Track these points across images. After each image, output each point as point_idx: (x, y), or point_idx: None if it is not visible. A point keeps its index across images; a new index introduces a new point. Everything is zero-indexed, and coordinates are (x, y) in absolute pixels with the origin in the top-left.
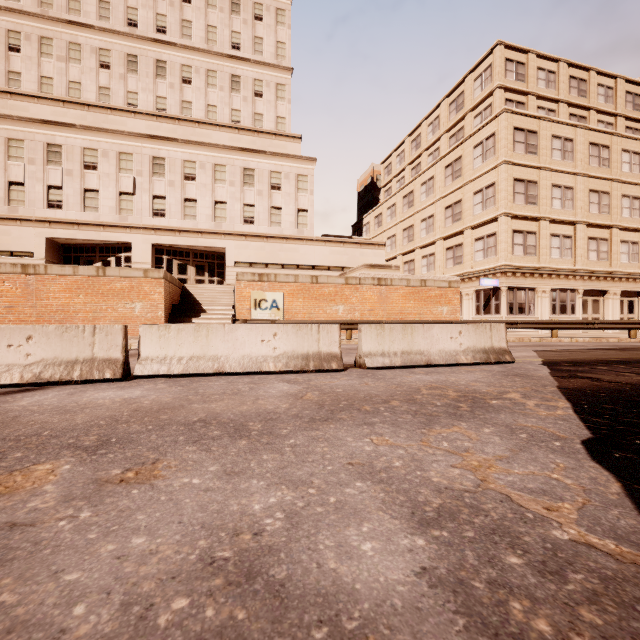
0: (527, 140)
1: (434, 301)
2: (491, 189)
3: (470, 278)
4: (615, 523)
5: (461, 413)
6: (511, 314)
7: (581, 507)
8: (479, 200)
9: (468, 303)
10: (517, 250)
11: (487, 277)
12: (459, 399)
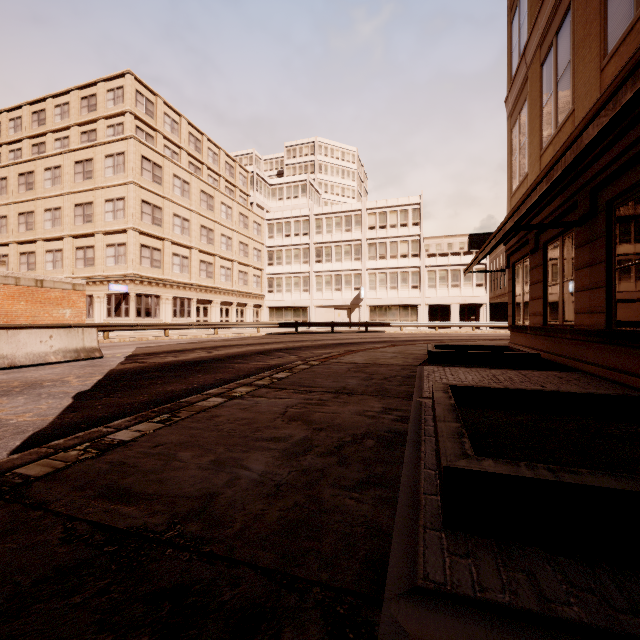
0: (154, 171)
1: (54, 303)
2: (122, 202)
3: (102, 281)
4: (48, 413)
5: (10, 393)
6: (140, 317)
7: (38, 412)
8: (111, 209)
9: (100, 306)
10: (145, 262)
11: (118, 282)
12: (19, 386)
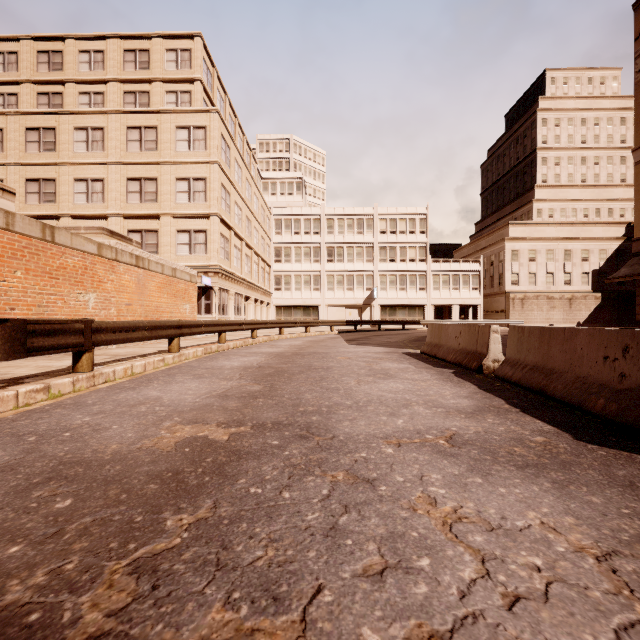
0: (227, 152)
1: (181, 297)
2: (202, 183)
3: None
4: None
5: None
6: (220, 314)
7: None
8: (185, 189)
9: None
10: (222, 253)
11: (197, 275)
12: None
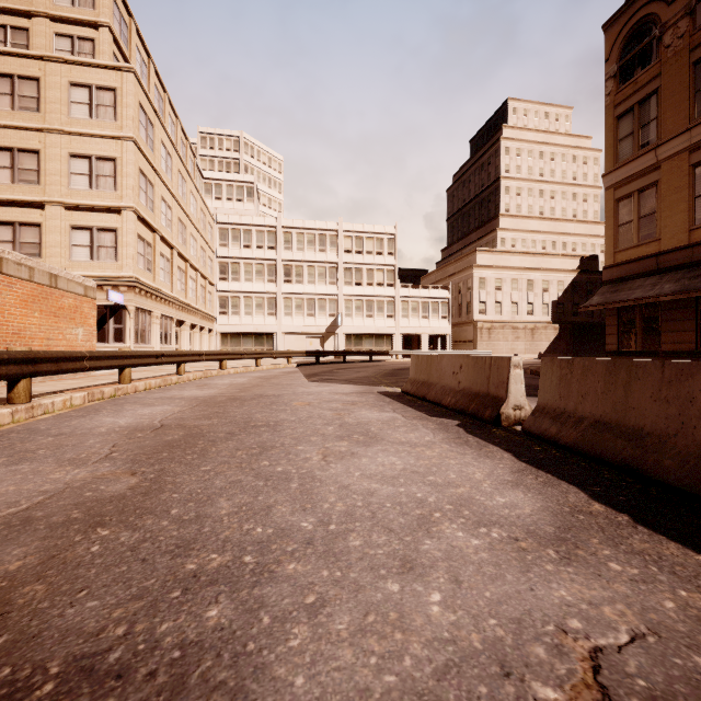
0: (148, 129)
1: (68, 317)
2: (109, 165)
3: None
4: None
5: None
6: (137, 343)
7: None
8: (84, 170)
9: None
10: (141, 261)
11: (102, 288)
12: None
